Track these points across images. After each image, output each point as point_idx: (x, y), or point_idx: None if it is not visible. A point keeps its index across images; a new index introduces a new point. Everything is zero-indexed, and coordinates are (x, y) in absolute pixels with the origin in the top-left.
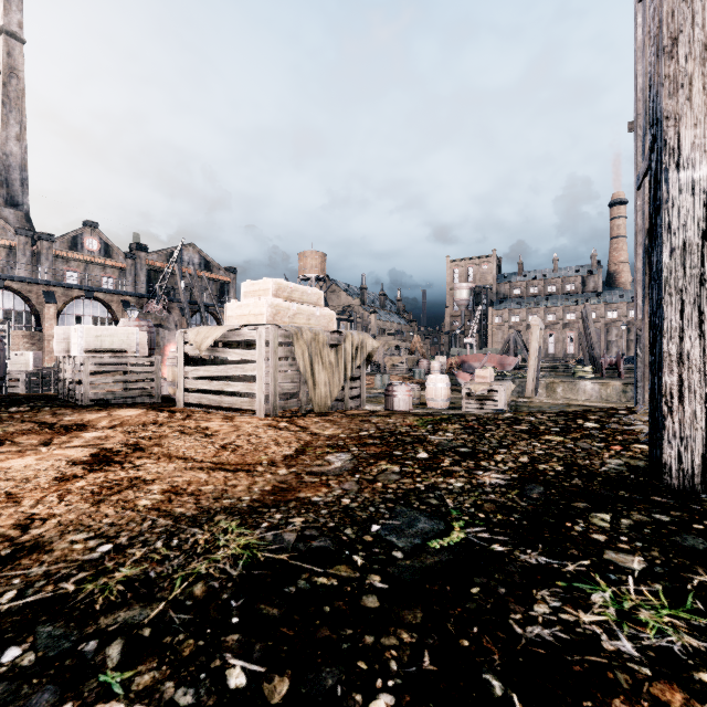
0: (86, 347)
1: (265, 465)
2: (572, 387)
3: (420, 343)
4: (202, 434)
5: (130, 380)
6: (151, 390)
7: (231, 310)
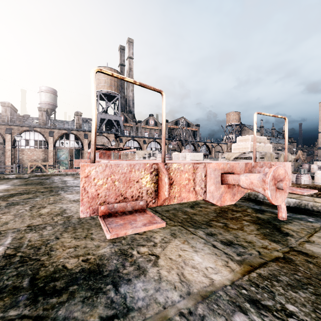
0: (191, 159)
1: None
2: None
3: (302, 154)
4: None
5: None
6: None
7: (234, 147)
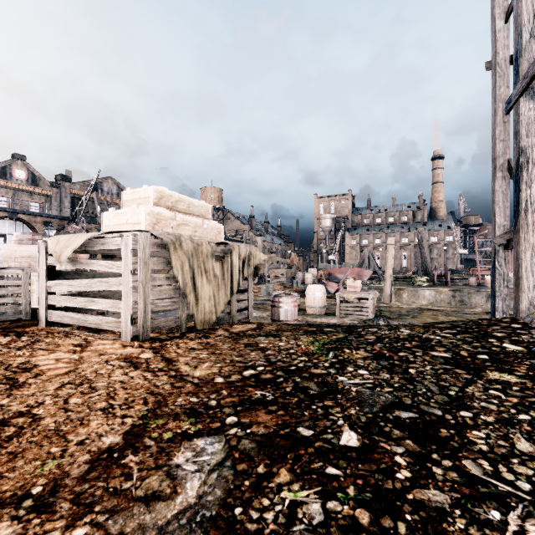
0: None
1: (24, 508)
2: (415, 293)
3: (296, 259)
4: (7, 384)
5: (7, 294)
6: (18, 306)
7: (108, 220)
